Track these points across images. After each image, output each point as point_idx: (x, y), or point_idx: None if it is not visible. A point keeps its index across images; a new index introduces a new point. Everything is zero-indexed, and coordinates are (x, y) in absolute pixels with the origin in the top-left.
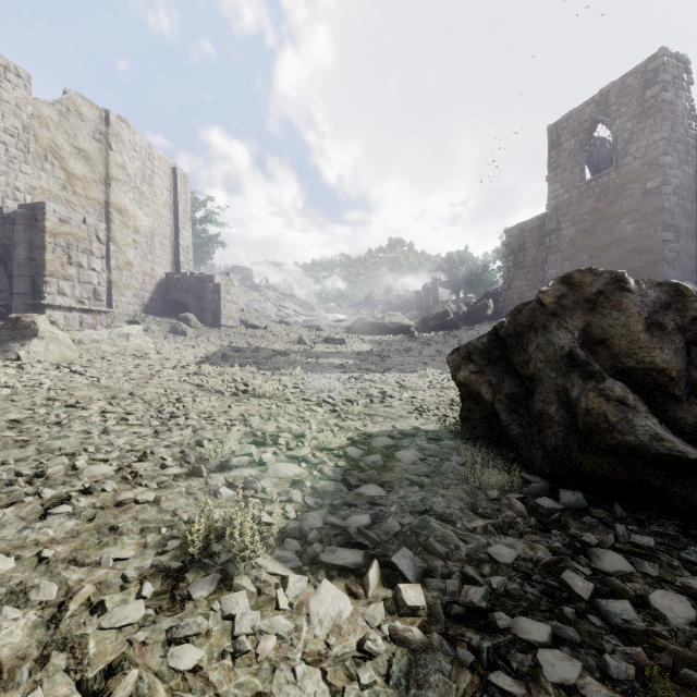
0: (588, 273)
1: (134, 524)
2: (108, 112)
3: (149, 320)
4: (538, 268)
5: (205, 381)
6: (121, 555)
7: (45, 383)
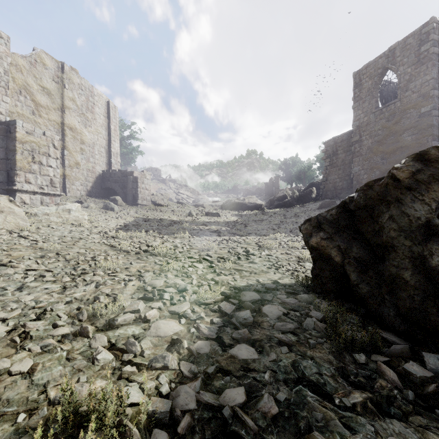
0: None
1: None
2: (63, 64)
3: (90, 201)
4: (346, 166)
5: (116, 243)
6: None
7: None
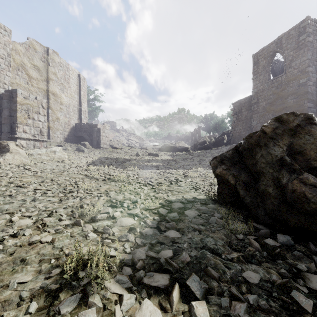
0: (291, 115)
1: (36, 257)
2: (48, 48)
3: (67, 145)
4: (248, 121)
5: (89, 173)
6: (22, 280)
7: (9, 174)
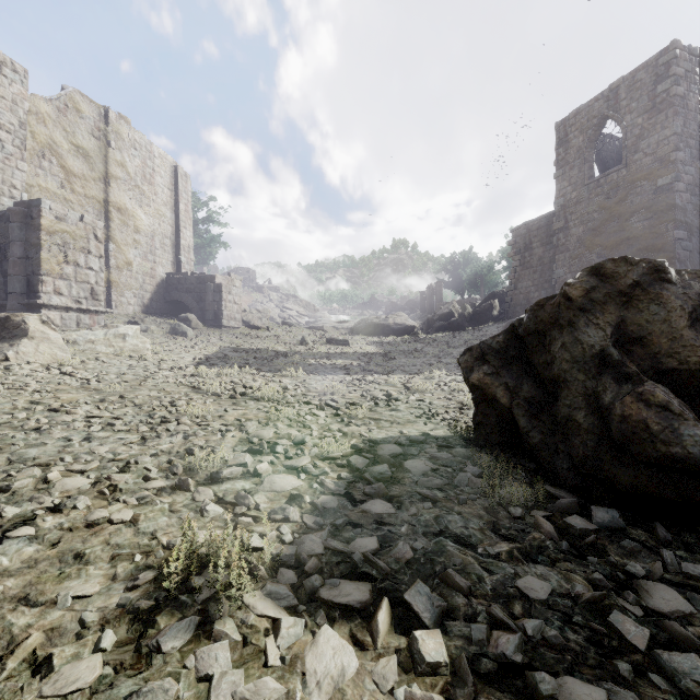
0: (622, 263)
1: (104, 550)
2: (107, 109)
3: (149, 321)
4: (545, 268)
5: (201, 383)
6: (82, 592)
7: (30, 386)
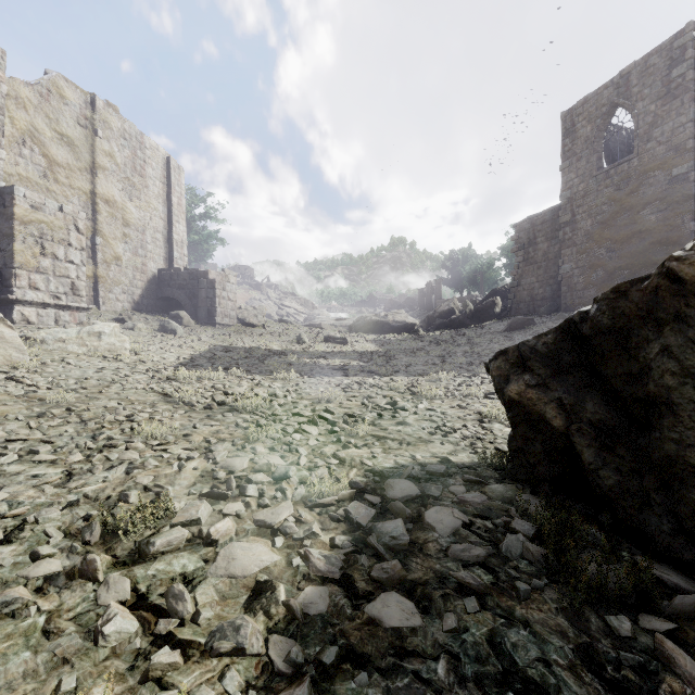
0: None
1: None
2: (94, 96)
3: (139, 318)
4: (550, 263)
5: (173, 390)
6: None
7: None
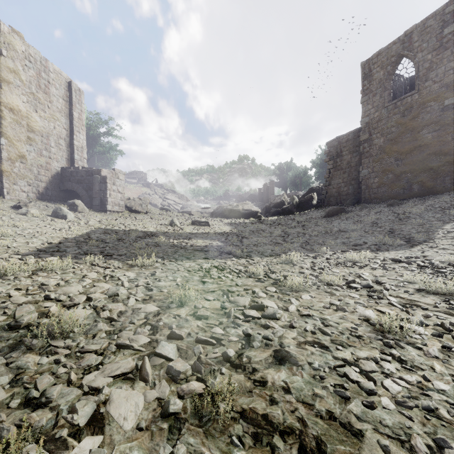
0: None
1: None
2: None
3: (39, 205)
4: (352, 169)
5: None
6: None
7: None
